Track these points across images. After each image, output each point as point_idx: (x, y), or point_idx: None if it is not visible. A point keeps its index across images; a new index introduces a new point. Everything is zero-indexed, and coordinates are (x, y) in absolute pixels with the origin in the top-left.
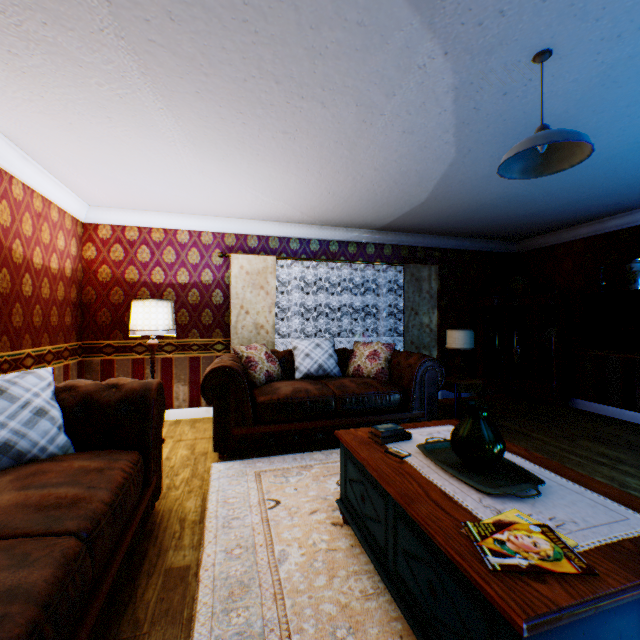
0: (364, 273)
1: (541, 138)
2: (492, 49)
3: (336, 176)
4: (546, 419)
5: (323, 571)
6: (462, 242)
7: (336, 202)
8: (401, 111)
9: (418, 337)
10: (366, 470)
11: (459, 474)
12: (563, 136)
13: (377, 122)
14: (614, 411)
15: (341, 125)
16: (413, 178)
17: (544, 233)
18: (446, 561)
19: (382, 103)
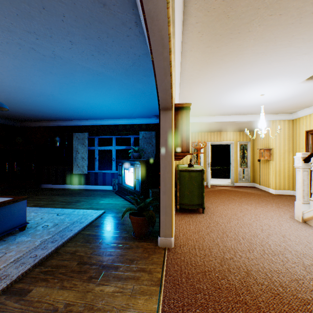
0: None
1: None
2: None
3: None
4: (27, 193)
5: None
6: None
7: None
8: None
9: None
10: None
11: None
12: None
13: None
14: (53, 186)
15: None
16: None
17: (31, 121)
18: None
19: None
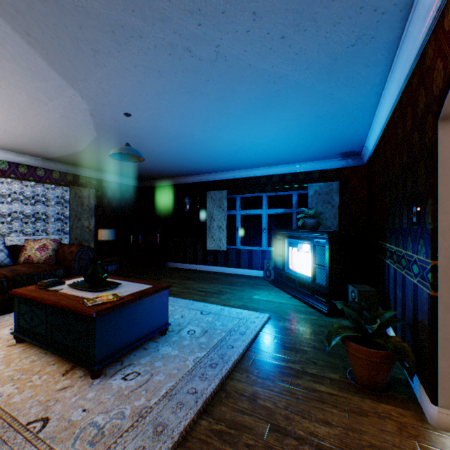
0: (35, 189)
1: (125, 150)
2: (106, 105)
3: (9, 122)
4: (153, 273)
5: (3, 364)
6: (112, 177)
7: (8, 135)
8: (60, 108)
9: (81, 235)
10: (35, 302)
11: (87, 288)
12: (132, 152)
13: (44, 107)
14: (181, 265)
15: (15, 99)
16: (73, 138)
17: (155, 179)
18: (74, 315)
19: (47, 101)
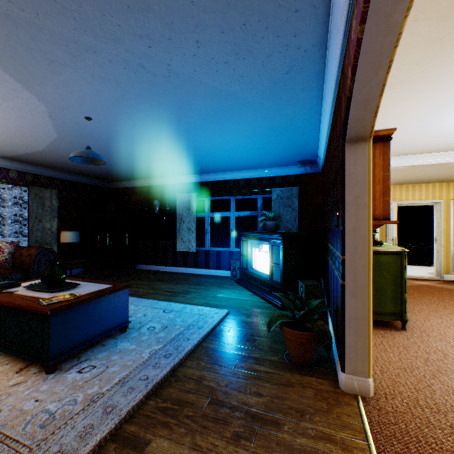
0: None
1: (85, 154)
2: (65, 108)
3: None
4: (121, 276)
5: None
6: (77, 177)
7: None
8: (16, 109)
9: (42, 237)
10: None
11: (44, 289)
12: (93, 156)
13: None
14: (151, 267)
15: None
16: (31, 138)
17: (124, 180)
18: (29, 314)
19: (1, 101)
